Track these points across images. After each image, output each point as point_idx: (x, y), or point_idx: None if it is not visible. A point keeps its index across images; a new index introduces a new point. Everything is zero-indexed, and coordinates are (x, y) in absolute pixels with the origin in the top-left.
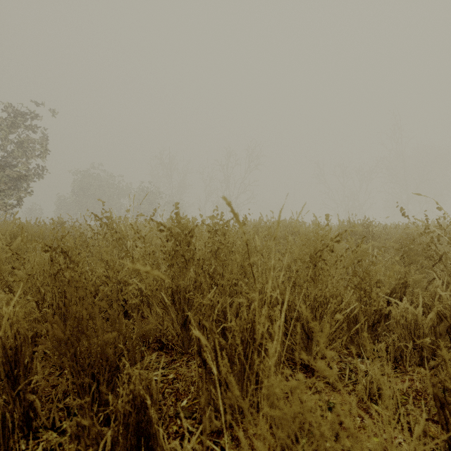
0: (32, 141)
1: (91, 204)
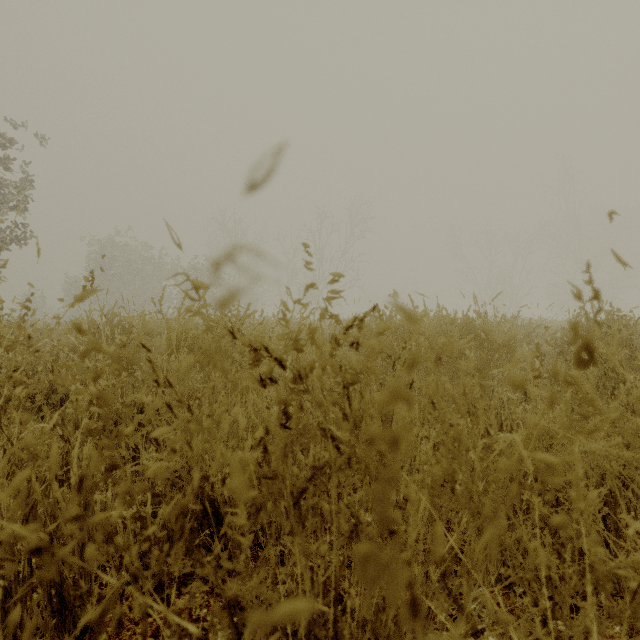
0: (2, 184)
1: (116, 288)
